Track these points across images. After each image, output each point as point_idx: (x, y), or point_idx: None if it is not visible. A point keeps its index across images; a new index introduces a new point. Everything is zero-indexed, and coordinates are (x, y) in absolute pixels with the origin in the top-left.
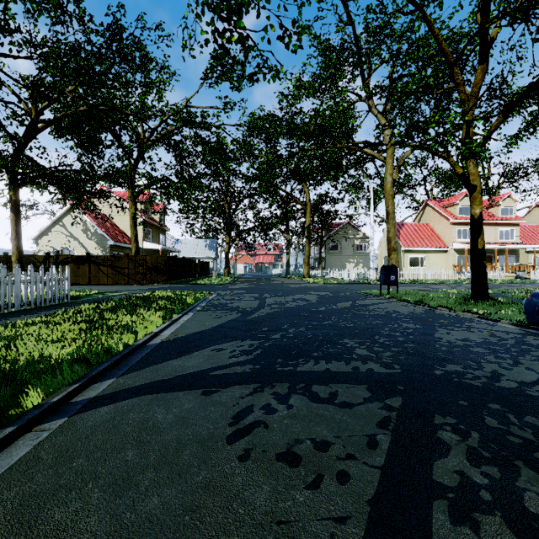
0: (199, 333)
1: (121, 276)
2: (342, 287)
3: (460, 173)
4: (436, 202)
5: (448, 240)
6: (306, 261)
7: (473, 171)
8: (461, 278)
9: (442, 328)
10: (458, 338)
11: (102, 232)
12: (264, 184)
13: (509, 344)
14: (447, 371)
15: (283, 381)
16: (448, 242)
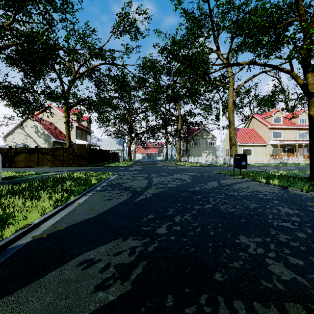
0: (81, 224)
1: (59, 161)
2: (203, 169)
3: (301, 83)
4: (259, 115)
5: (266, 138)
6: (178, 152)
7: (312, 81)
8: (276, 162)
9: None
10: None
11: (47, 133)
12: (152, 103)
13: None
14: None
15: None
16: (266, 140)
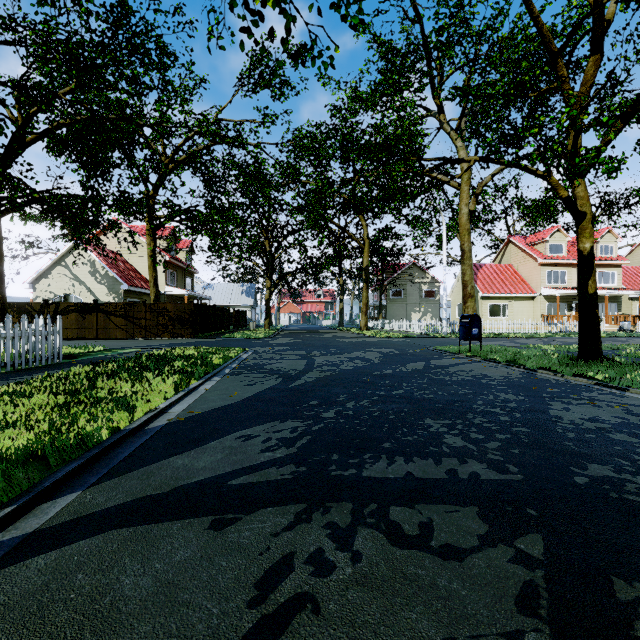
0: (222, 410)
1: (137, 328)
2: (409, 342)
3: (564, 196)
4: (521, 239)
5: (536, 284)
6: (364, 310)
7: (582, 194)
8: (552, 330)
9: (555, 400)
10: (584, 416)
11: (114, 275)
12: (313, 216)
13: None
14: (593, 478)
15: (342, 499)
16: (536, 286)
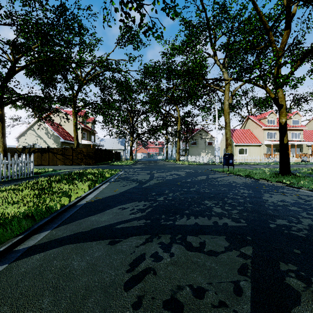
0: (111, 197)
1: (68, 160)
2: (199, 167)
3: (273, 97)
4: (254, 117)
5: (261, 139)
6: (178, 151)
7: (281, 96)
8: (269, 161)
9: (266, 193)
10: (278, 200)
11: (57, 134)
12: (153, 106)
13: (312, 204)
14: (278, 225)
15: (166, 233)
16: (261, 140)
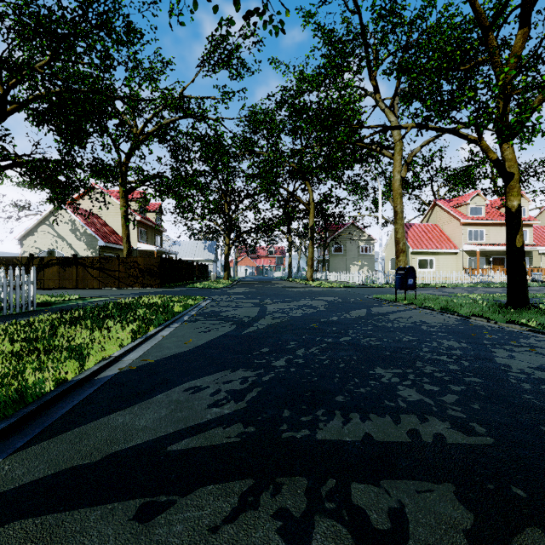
0: (175, 358)
1: (111, 279)
2: (350, 291)
3: (494, 158)
4: (445, 202)
5: (458, 241)
6: (310, 263)
7: (510, 156)
8: (473, 281)
9: (497, 347)
10: (531, 365)
11: (92, 233)
12: (266, 182)
13: None
14: None
15: (295, 472)
16: (458, 243)
